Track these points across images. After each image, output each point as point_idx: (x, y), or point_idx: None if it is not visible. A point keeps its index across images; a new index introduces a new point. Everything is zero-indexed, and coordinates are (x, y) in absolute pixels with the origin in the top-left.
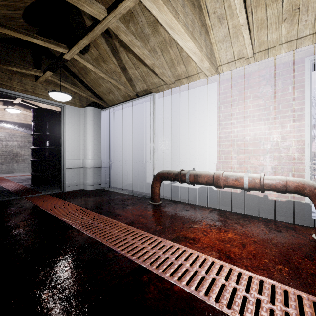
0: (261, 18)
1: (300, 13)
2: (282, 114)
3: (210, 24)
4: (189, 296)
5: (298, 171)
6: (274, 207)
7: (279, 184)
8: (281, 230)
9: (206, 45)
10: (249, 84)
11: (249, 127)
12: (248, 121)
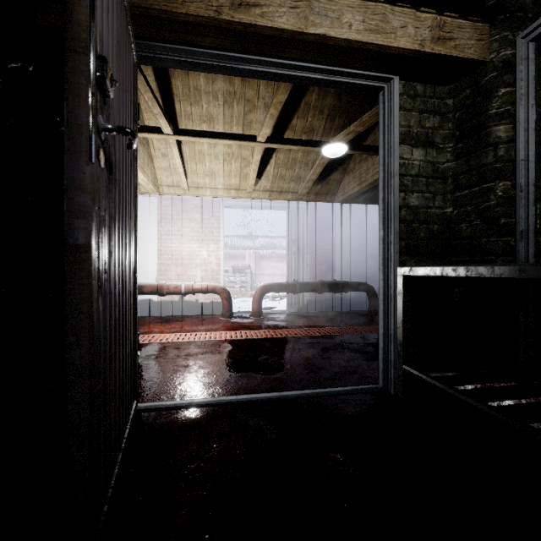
0: (194, 168)
1: (216, 175)
2: (208, 238)
3: (155, 155)
4: (157, 343)
5: (217, 279)
6: (203, 308)
7: (203, 288)
8: (205, 319)
9: (151, 172)
10: (185, 208)
11: (185, 244)
12: (185, 239)
